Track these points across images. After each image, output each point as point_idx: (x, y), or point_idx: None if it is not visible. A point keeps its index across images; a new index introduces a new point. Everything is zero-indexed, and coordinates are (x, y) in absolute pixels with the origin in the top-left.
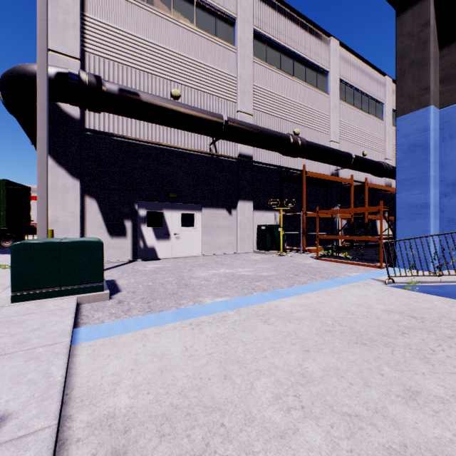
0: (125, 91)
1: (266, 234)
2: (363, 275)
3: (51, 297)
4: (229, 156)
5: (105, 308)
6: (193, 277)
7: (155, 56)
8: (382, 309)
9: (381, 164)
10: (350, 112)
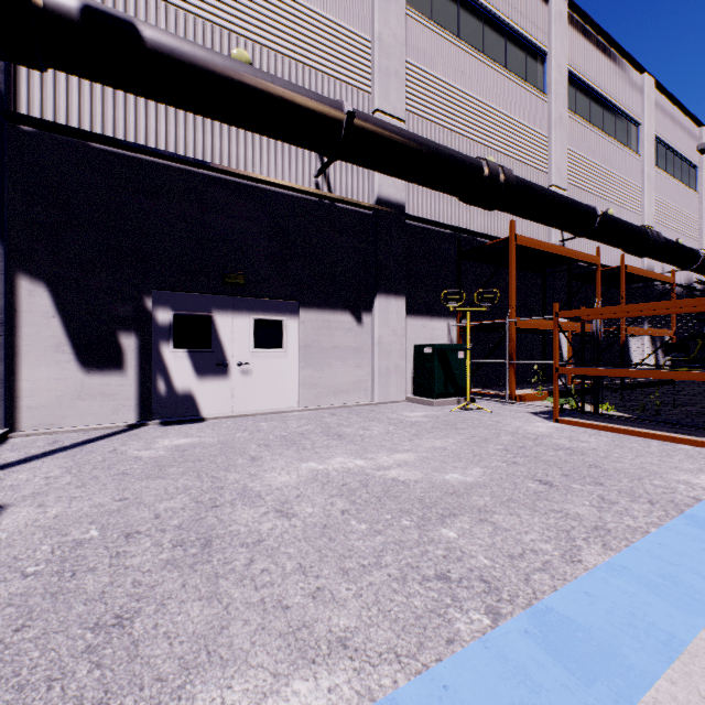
0: (99, 12)
1: (435, 363)
2: None
3: None
4: (357, 201)
5: None
6: (248, 494)
7: None
8: None
9: (645, 232)
10: (584, 134)
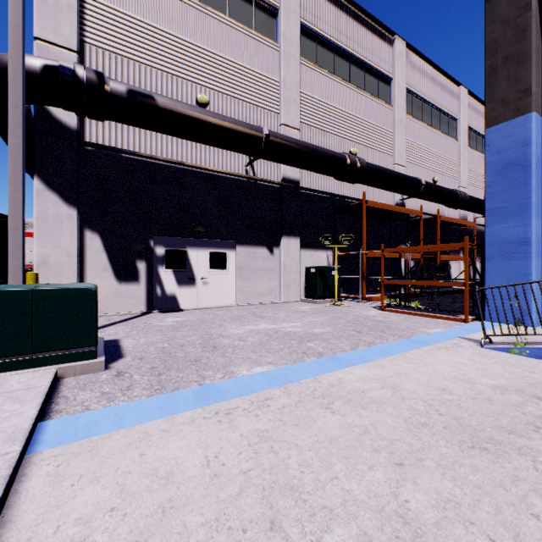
0: (136, 93)
1: (317, 278)
2: (447, 332)
3: (18, 369)
4: (271, 180)
5: (96, 385)
6: (224, 335)
7: (176, 52)
8: (491, 385)
9: (456, 193)
10: (418, 129)
